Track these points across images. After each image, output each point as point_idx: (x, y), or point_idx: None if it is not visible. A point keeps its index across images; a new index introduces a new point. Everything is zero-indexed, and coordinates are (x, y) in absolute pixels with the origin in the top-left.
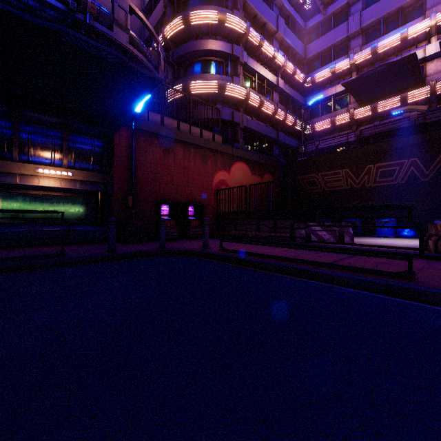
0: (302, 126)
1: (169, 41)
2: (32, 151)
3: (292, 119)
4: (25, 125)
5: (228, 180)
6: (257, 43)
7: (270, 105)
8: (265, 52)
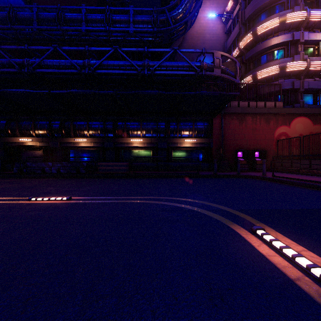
0: None
1: (242, 49)
2: (182, 132)
3: None
4: (180, 122)
5: (288, 131)
6: (319, 18)
7: None
8: None
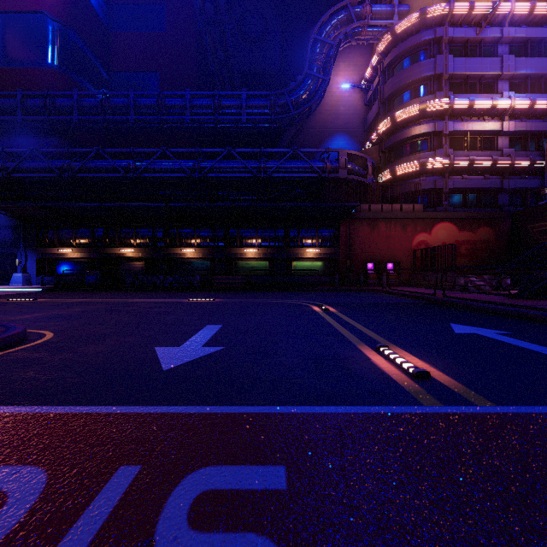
0: (546, 163)
1: (381, 135)
2: (304, 241)
3: (526, 160)
4: (301, 229)
5: (429, 240)
6: (465, 106)
7: (485, 159)
8: (479, 108)
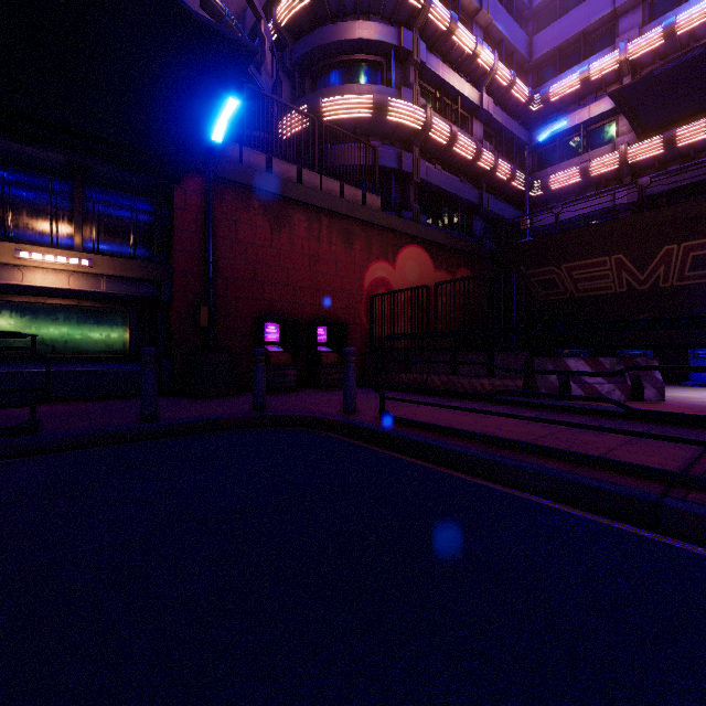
0: (526, 181)
1: (284, 32)
2: (10, 217)
3: (508, 169)
4: None
5: (392, 278)
6: (444, 26)
7: (468, 142)
8: (459, 44)
